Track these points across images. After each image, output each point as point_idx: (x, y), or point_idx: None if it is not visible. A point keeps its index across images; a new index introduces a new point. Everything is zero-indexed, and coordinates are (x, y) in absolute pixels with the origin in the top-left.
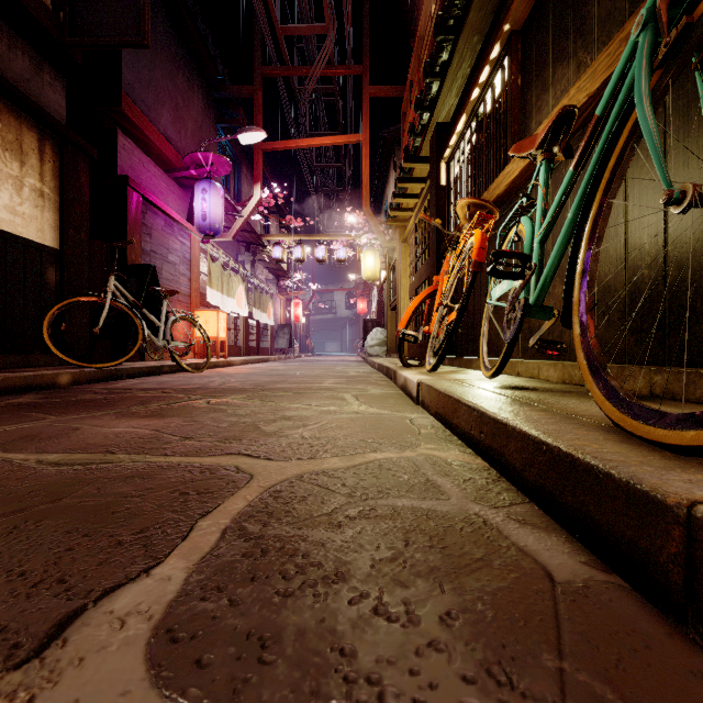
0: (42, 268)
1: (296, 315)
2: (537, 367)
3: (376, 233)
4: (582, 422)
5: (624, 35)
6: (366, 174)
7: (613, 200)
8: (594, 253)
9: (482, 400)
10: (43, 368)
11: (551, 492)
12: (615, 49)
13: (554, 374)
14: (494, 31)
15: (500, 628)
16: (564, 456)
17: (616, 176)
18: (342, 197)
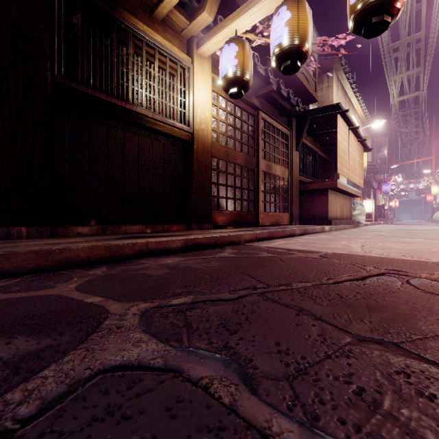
0: None
1: (395, 205)
2: None
3: (437, 185)
4: None
5: None
6: (433, 168)
7: None
8: None
9: None
10: None
11: None
12: None
13: None
14: None
15: None
16: None
17: None
18: (419, 157)
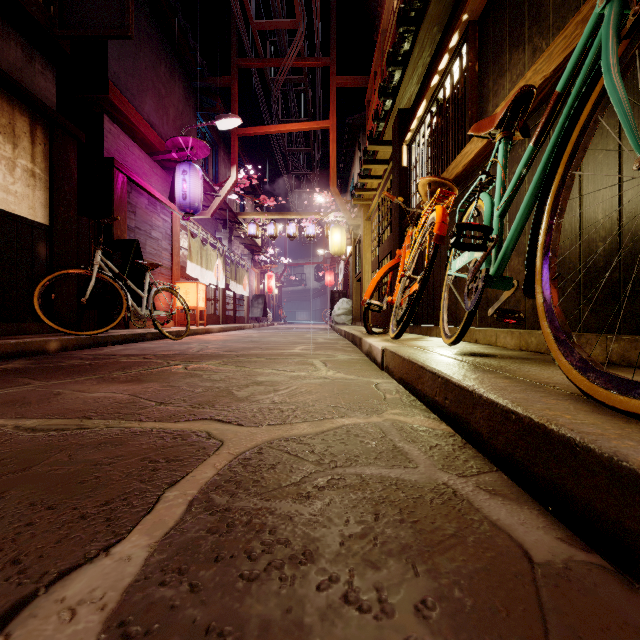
0: (33, 243)
1: (269, 287)
2: (495, 335)
3: (342, 211)
4: (548, 390)
5: (580, 18)
6: (333, 157)
7: (576, 172)
8: (557, 224)
9: (446, 367)
10: (34, 335)
11: (522, 462)
12: (571, 32)
13: (511, 341)
14: (453, 21)
15: (481, 621)
16: (535, 426)
17: (579, 148)
18: (311, 178)
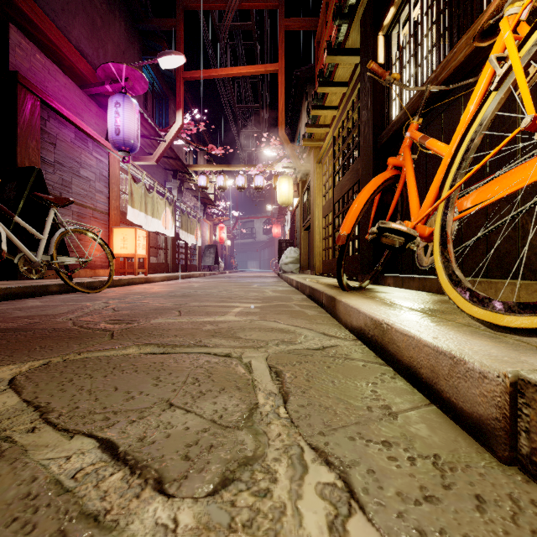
0: None
1: (220, 238)
2: None
3: (291, 157)
4: None
5: None
6: (281, 101)
7: None
8: None
9: None
10: None
11: None
12: None
13: None
14: None
15: None
16: None
17: None
18: (260, 136)
